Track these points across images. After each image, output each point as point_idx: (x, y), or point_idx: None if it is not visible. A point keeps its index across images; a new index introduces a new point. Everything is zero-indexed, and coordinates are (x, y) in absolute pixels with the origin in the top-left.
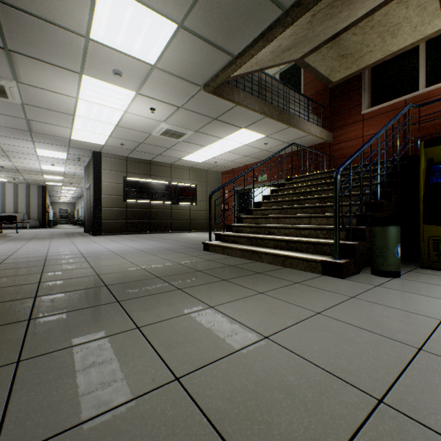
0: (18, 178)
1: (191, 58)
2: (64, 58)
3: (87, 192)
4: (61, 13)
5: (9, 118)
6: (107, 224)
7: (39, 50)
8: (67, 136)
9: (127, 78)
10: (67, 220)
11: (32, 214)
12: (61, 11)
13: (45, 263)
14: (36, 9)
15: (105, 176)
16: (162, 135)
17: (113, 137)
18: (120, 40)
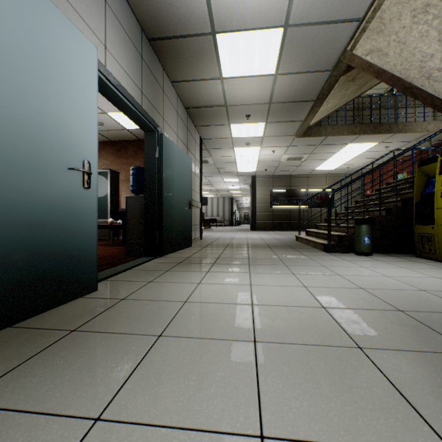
0: (218, 195)
1: (279, 129)
2: (225, 145)
3: (250, 202)
4: (221, 135)
5: (210, 169)
6: (260, 224)
7: (216, 146)
8: (235, 171)
9: (253, 144)
10: (248, 220)
11: (225, 217)
12: (221, 135)
13: (217, 239)
14: (213, 137)
15: (258, 191)
16: (287, 161)
17: (259, 167)
18: (244, 134)
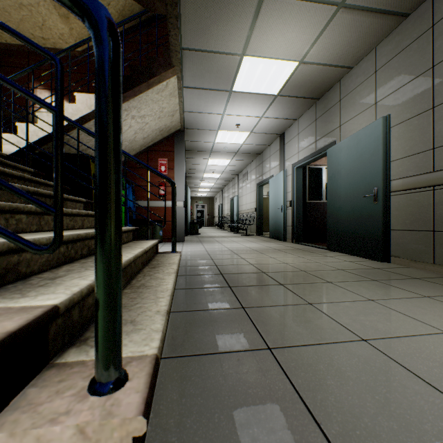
0: None
1: None
2: None
3: None
4: None
5: None
6: None
7: None
8: None
9: None
10: None
11: None
12: None
13: None
14: None
15: None
16: None
17: None
18: None
